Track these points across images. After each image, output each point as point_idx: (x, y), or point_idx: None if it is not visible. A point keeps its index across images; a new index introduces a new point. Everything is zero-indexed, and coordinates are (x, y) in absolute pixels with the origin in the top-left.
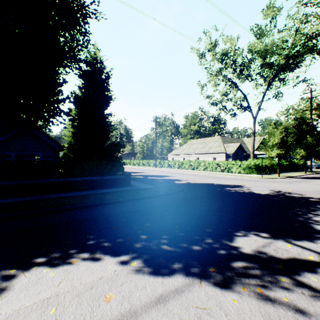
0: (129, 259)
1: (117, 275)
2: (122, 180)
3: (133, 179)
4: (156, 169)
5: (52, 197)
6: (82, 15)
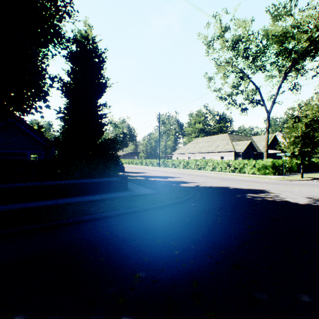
0: None
1: None
2: (117, 184)
3: (132, 181)
4: (160, 169)
5: (16, 209)
6: None
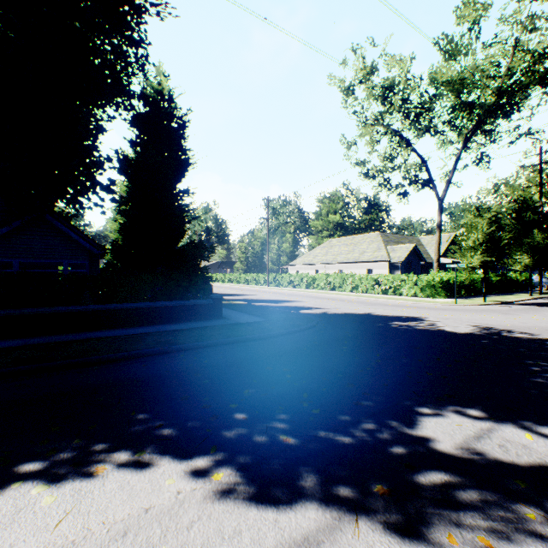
0: (209, 465)
1: (181, 503)
2: (207, 308)
3: (228, 307)
4: (269, 289)
5: (78, 339)
6: (133, 7)
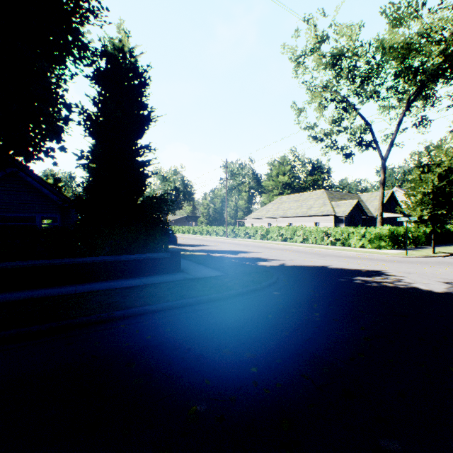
0: None
1: None
2: (165, 262)
3: (188, 258)
4: (227, 240)
5: (15, 299)
6: None
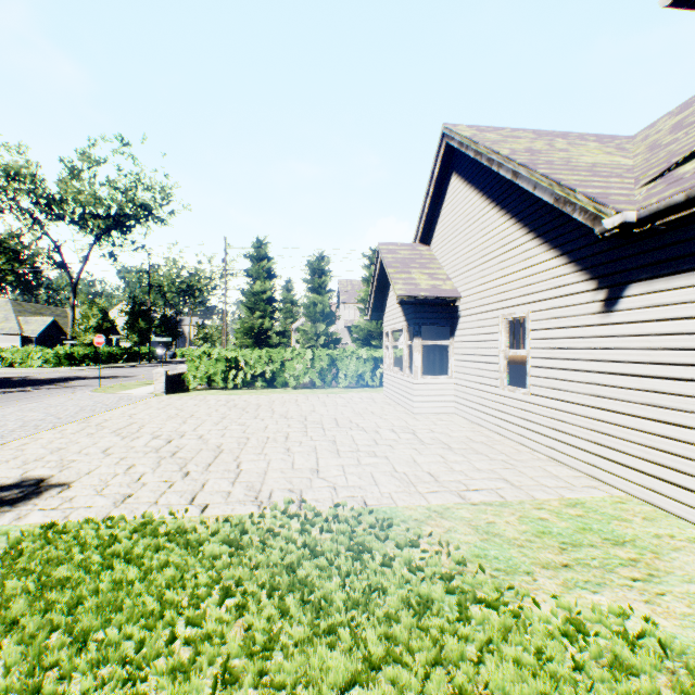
0: None
1: None
2: None
3: None
4: None
5: None
6: None
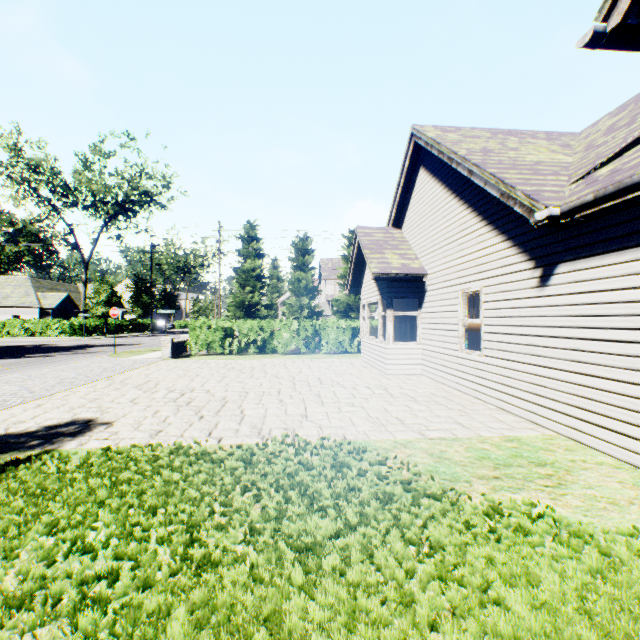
0: None
1: None
2: None
3: None
4: None
5: None
6: None
